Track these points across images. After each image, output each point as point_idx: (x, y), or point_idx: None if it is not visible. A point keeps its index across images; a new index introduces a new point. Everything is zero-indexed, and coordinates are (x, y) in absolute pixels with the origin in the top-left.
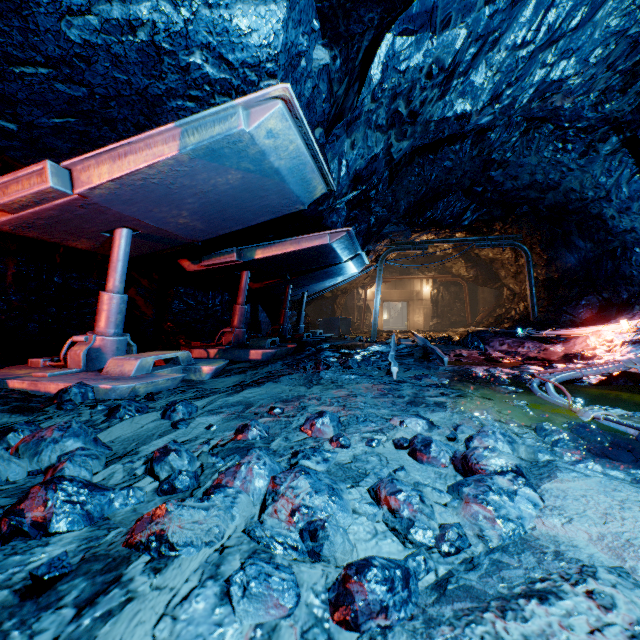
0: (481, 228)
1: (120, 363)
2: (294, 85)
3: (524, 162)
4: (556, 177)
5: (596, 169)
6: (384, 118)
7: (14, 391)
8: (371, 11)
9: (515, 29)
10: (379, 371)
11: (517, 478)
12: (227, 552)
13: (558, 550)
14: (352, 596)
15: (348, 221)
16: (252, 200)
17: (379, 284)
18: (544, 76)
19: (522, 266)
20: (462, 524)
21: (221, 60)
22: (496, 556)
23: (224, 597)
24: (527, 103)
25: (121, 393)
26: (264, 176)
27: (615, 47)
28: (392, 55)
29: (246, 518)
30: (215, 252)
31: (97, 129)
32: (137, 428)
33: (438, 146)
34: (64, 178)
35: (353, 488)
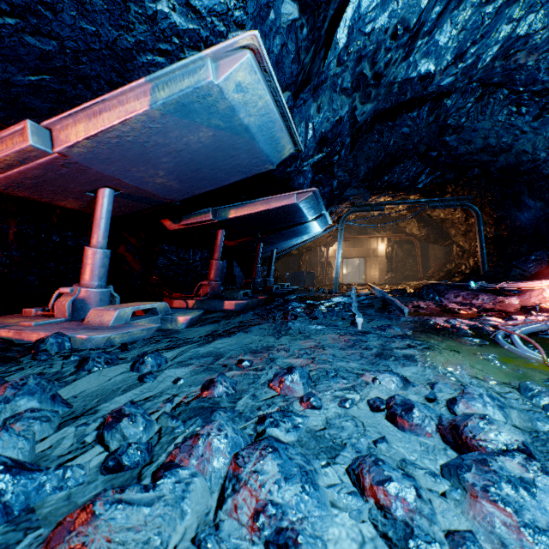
0: (434, 191)
1: (100, 313)
2: (263, 39)
3: (478, 127)
4: (509, 140)
5: None
6: (349, 81)
7: None
8: None
9: None
10: (344, 321)
11: (530, 462)
12: None
13: None
14: None
15: (313, 184)
16: (224, 159)
17: (340, 242)
18: (510, 32)
19: (472, 225)
20: (474, 531)
21: (188, 8)
22: None
23: None
24: (490, 62)
25: (96, 343)
26: (234, 134)
27: None
28: (358, 18)
29: (199, 514)
30: (193, 212)
31: (72, 87)
32: (104, 381)
33: (397, 113)
34: (44, 137)
35: (329, 467)
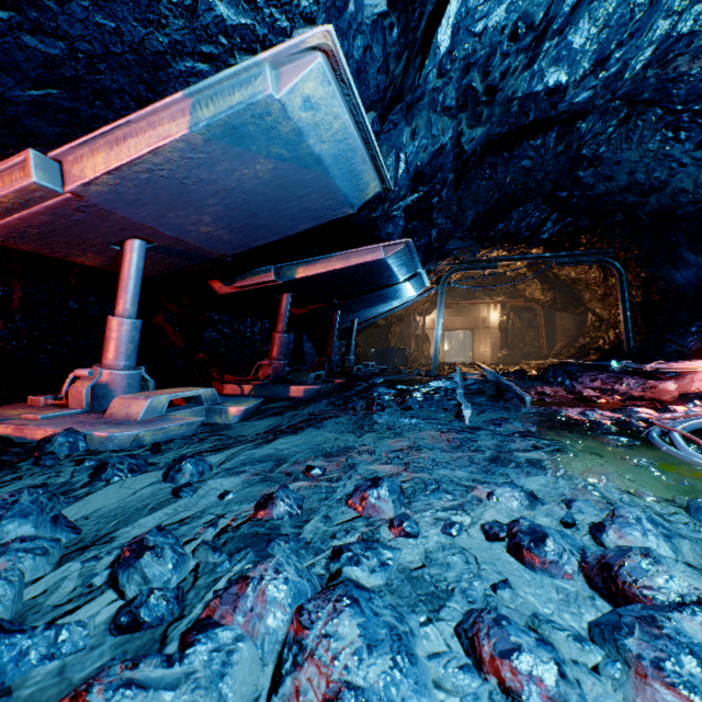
0: (563, 242)
1: (127, 403)
2: (339, 39)
3: (622, 158)
4: (662, 175)
5: None
6: (453, 98)
7: None
8: None
9: None
10: (446, 413)
11: None
12: None
13: None
14: None
15: (405, 234)
16: (288, 201)
17: (441, 309)
18: (669, 29)
19: (612, 287)
20: None
21: None
22: None
23: None
24: (641, 70)
25: (120, 443)
26: (302, 167)
27: None
28: (465, 13)
29: (245, 700)
30: (250, 271)
31: (88, 105)
32: (127, 495)
33: (515, 141)
34: (53, 172)
35: (430, 625)
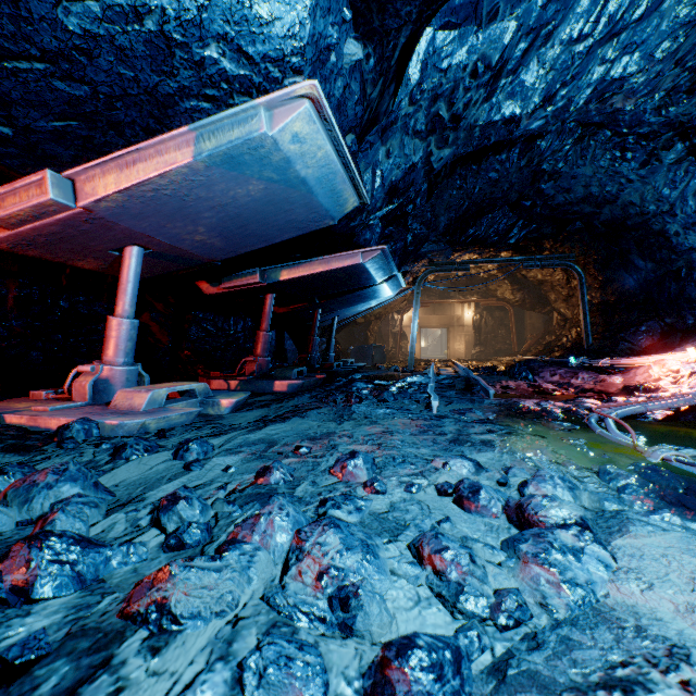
0: (529, 247)
1: (129, 396)
2: (323, 83)
3: (578, 173)
4: (613, 189)
5: (659, 180)
6: (423, 123)
7: (11, 427)
8: (409, 4)
9: (571, 21)
10: (417, 405)
11: (583, 533)
12: (241, 625)
13: (639, 625)
14: (392, 686)
15: (383, 239)
16: (276, 214)
17: (416, 308)
18: (603, 74)
19: (574, 288)
20: (521, 589)
21: (240, 53)
22: (564, 631)
23: (236, 685)
24: (584, 105)
25: (129, 430)
26: (289, 187)
27: (685, 40)
28: (432, 52)
29: (265, 581)
30: (236, 273)
31: (102, 134)
32: (145, 470)
33: (482, 156)
34: (66, 189)
35: (391, 543)
